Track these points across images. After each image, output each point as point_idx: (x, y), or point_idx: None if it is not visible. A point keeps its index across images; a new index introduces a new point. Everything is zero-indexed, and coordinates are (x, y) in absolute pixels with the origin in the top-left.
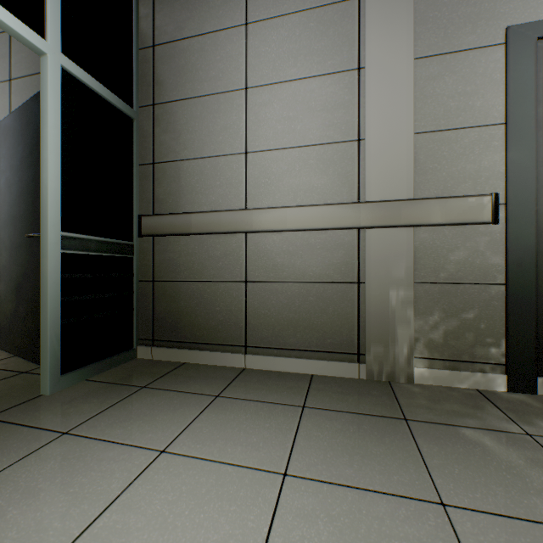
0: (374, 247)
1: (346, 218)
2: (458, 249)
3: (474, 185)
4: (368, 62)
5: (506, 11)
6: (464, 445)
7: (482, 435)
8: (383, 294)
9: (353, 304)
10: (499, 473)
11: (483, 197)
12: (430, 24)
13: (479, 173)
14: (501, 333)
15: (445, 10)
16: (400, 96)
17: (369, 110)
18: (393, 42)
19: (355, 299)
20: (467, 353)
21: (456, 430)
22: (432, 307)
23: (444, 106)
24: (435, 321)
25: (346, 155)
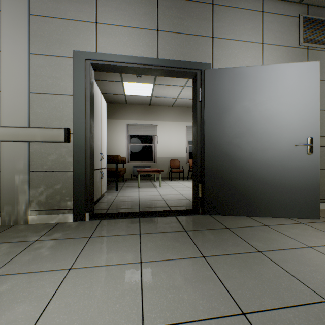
0: (6, 152)
1: None
2: (53, 154)
3: (61, 123)
4: (3, 49)
5: (74, 43)
6: None
7: (7, 245)
8: (12, 178)
9: None
10: None
11: (60, 129)
12: (39, 38)
13: (63, 117)
14: (72, 194)
15: (47, 33)
16: (21, 71)
17: (3, 76)
18: (17, 42)
19: None
20: (57, 205)
21: None
22: (40, 183)
23: (46, 81)
24: (42, 191)
25: None
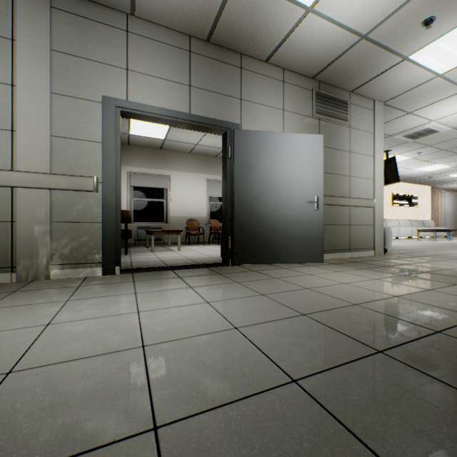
0: (24, 199)
1: (0, 179)
2: (79, 203)
3: (88, 171)
4: (19, 84)
5: (103, 87)
6: (35, 293)
7: (53, 289)
8: (30, 229)
9: (8, 235)
10: (37, 297)
11: (89, 178)
12: (63, 77)
13: (90, 165)
14: (101, 247)
15: (71, 73)
16: (42, 112)
17: (20, 114)
18: (37, 78)
19: (10, 232)
20: (84, 259)
21: (41, 290)
22: (64, 235)
23: (71, 125)
24: (66, 243)
25: (3, 138)
